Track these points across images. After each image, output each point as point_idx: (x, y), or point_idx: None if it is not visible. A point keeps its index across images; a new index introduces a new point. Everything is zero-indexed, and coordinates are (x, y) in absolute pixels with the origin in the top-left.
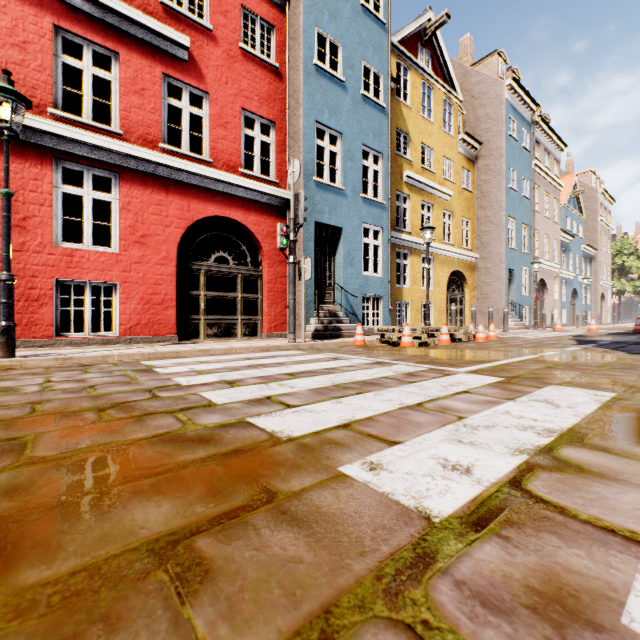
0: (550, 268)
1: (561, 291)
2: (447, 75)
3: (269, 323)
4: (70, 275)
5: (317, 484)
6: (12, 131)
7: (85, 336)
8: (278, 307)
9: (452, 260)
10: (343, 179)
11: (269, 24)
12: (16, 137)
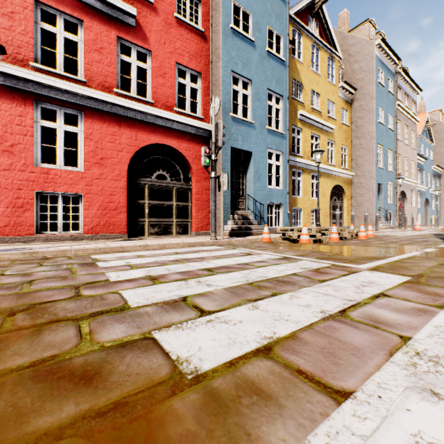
0: (409, 183)
1: (417, 200)
2: (330, 39)
3: (197, 224)
4: (46, 188)
5: None
6: None
7: (58, 234)
8: (203, 212)
9: (334, 177)
10: (253, 115)
11: None
12: None
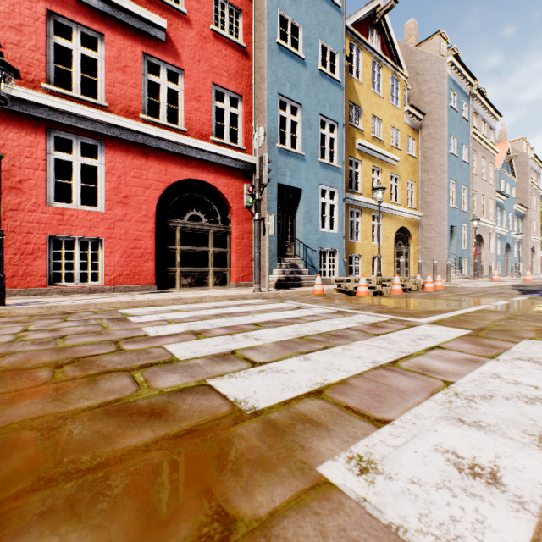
0: (486, 225)
1: (496, 245)
2: (394, 54)
3: (237, 274)
4: (61, 231)
5: (292, 502)
6: (1, 98)
7: (74, 285)
8: (245, 260)
9: (399, 218)
10: (303, 145)
11: (237, 9)
12: (6, 104)
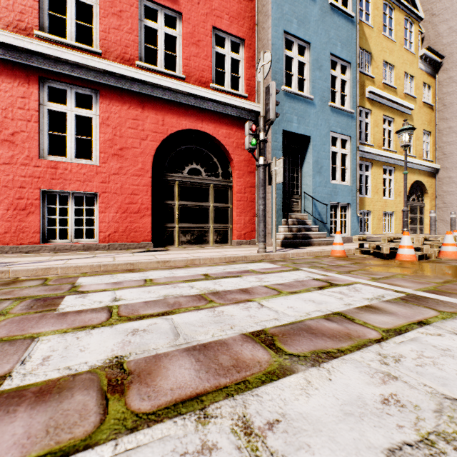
0: None
1: None
2: None
3: (238, 231)
4: (54, 186)
5: None
6: None
7: (68, 242)
8: (247, 215)
9: (413, 171)
10: (311, 88)
11: None
12: None
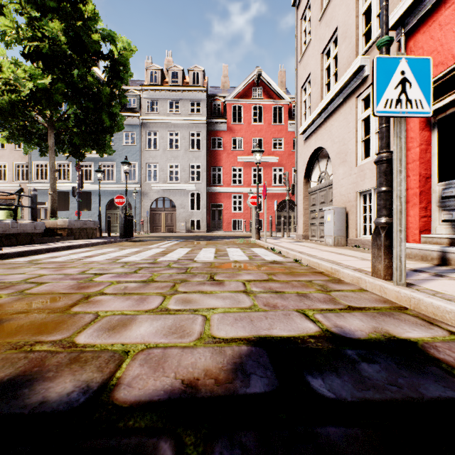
0: None
1: None
2: None
3: None
4: None
5: None
6: None
7: None
8: None
9: None
10: None
11: None
12: None
